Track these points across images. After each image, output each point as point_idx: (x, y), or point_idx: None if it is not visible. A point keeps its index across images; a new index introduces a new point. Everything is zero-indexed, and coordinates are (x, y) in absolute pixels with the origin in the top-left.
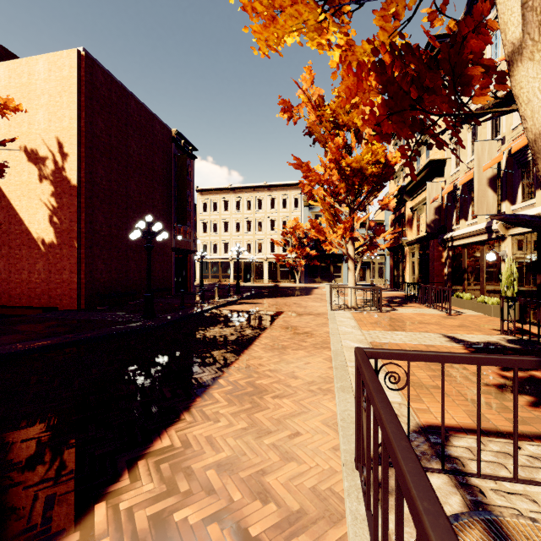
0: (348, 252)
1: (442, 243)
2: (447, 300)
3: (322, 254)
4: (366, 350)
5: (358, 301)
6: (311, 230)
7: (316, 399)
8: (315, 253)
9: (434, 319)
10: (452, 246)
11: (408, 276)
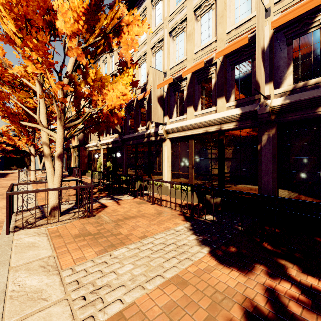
0: (31, 151)
1: (85, 149)
2: (80, 173)
3: (18, 150)
4: (14, 183)
5: (40, 178)
6: (3, 138)
7: (0, 210)
8: (11, 148)
9: (73, 181)
10: (88, 150)
11: (73, 164)
